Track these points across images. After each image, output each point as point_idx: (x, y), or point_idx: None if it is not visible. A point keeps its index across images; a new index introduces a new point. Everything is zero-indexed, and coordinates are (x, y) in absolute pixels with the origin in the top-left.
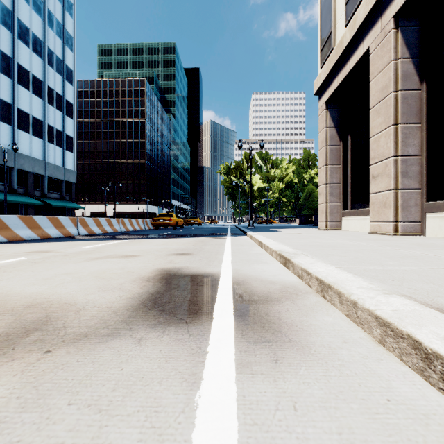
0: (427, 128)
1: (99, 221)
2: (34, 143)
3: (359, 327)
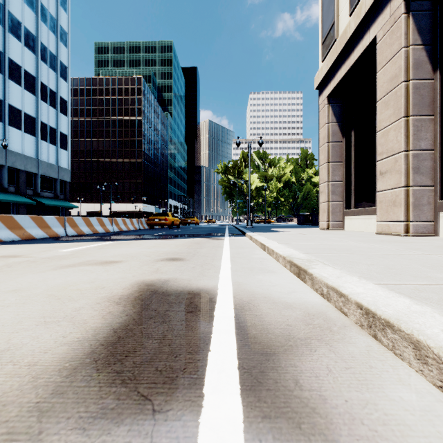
0: (440, 120)
1: (89, 221)
2: (26, 140)
3: None
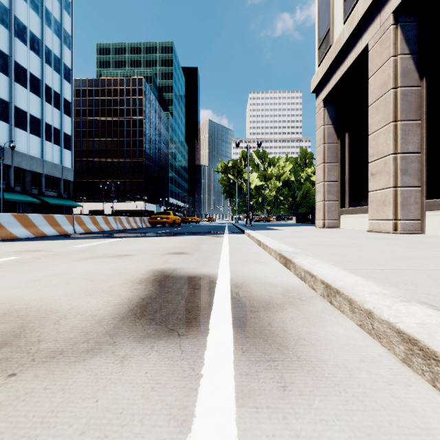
0: (426, 125)
1: (96, 219)
2: (31, 141)
3: (375, 340)
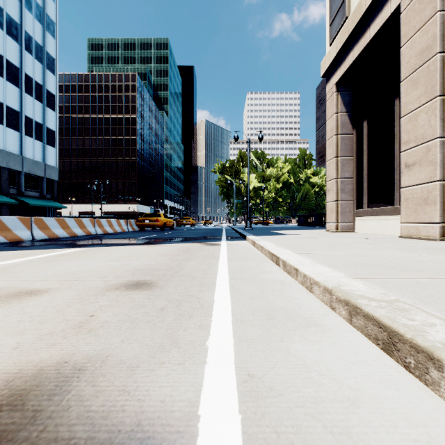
0: None
1: (65, 222)
2: (9, 135)
3: None
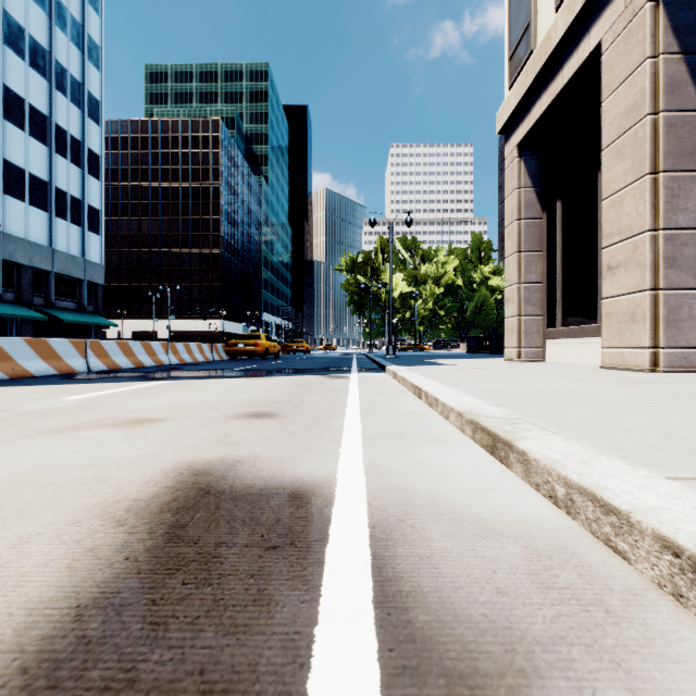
0: None
1: (129, 347)
2: (33, 218)
3: None
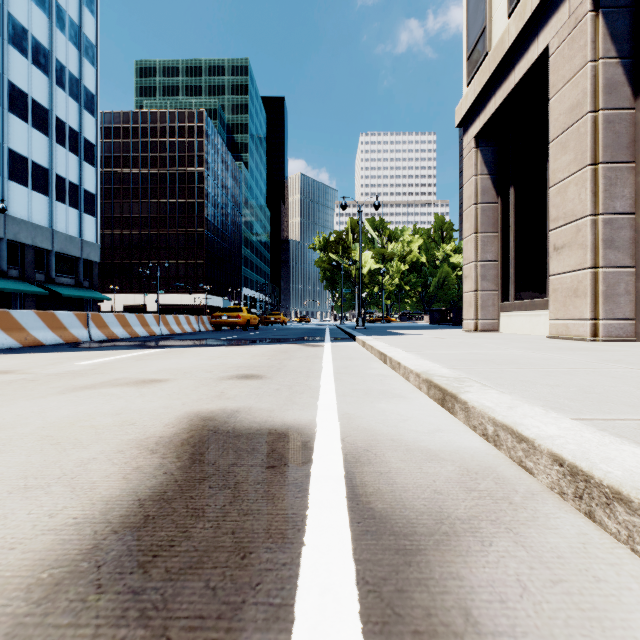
0: None
1: (125, 319)
2: (35, 201)
3: None
